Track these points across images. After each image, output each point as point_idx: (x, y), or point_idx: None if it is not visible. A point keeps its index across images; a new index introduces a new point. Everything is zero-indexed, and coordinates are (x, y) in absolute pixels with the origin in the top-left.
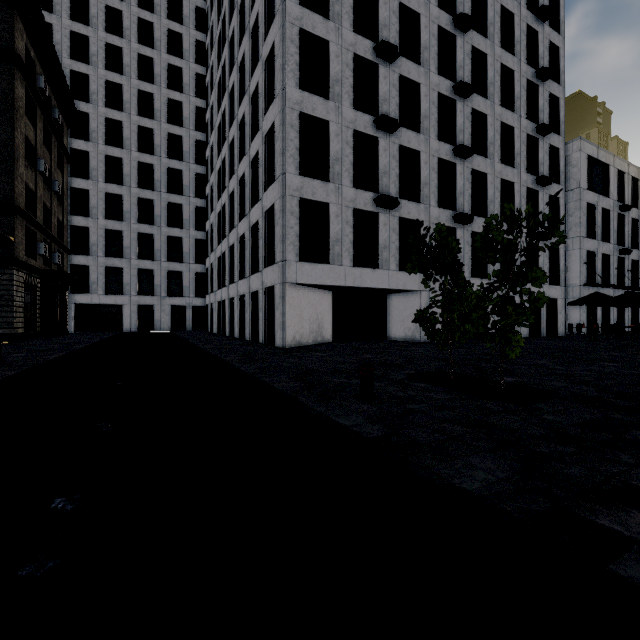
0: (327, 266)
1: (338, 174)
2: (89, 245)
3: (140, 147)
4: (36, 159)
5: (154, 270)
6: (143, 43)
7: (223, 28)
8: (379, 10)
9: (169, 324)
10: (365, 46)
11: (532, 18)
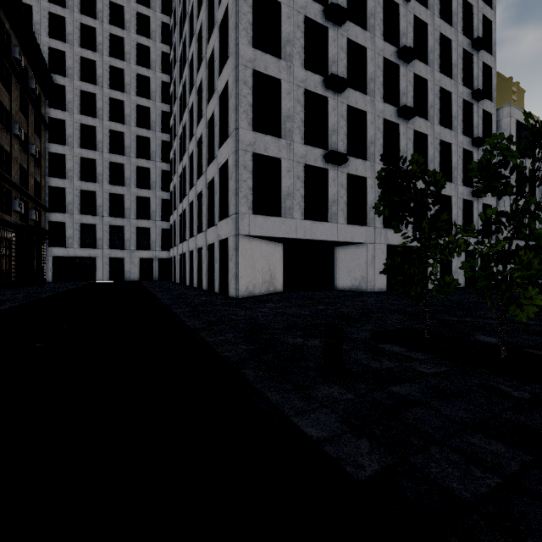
0: (279, 219)
1: (289, 131)
2: (66, 204)
3: (112, 117)
4: (11, 123)
5: (124, 226)
6: (114, 24)
7: (184, 6)
8: None
9: (138, 274)
10: (315, 9)
11: None
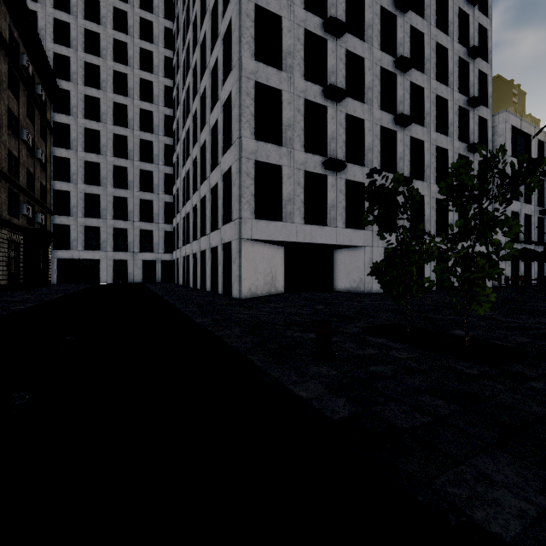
0: (280, 223)
1: (290, 139)
2: (70, 207)
3: (115, 121)
4: (19, 129)
5: (128, 229)
6: (118, 29)
7: (187, 13)
8: None
9: (141, 276)
10: (315, 22)
11: (464, 2)
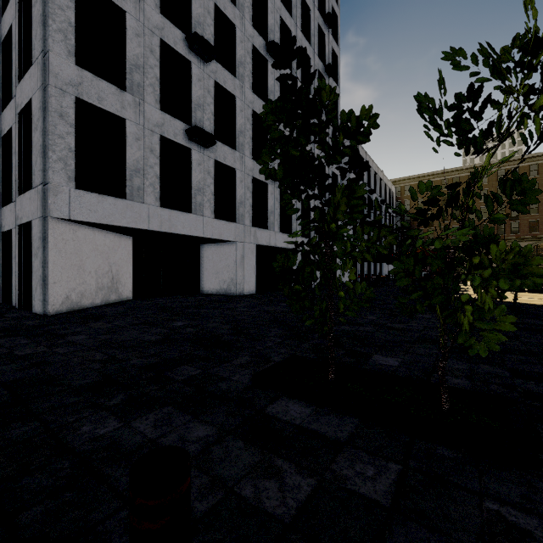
0: (122, 201)
1: (139, 85)
2: None
3: None
4: None
5: None
6: None
7: None
8: None
9: None
10: None
11: (322, 21)
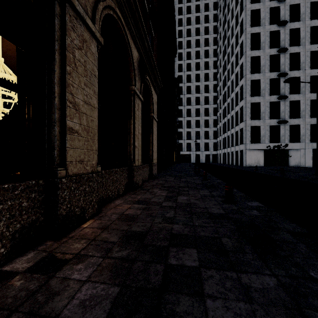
0: (259, 144)
1: (263, 116)
2: (182, 137)
3: (195, 103)
4: (176, 119)
5: (200, 143)
6: (196, 70)
7: (225, 63)
8: (280, 60)
9: (204, 160)
10: (274, 74)
11: None
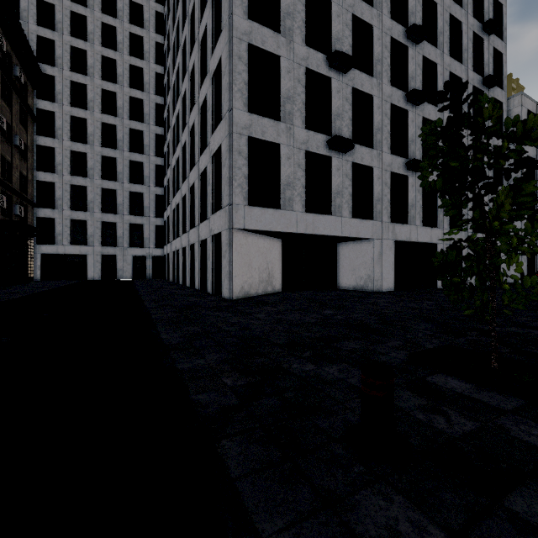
0: (278, 211)
1: (289, 113)
2: (55, 199)
3: (103, 109)
4: None
5: (116, 223)
6: (106, 13)
7: None
8: None
9: (131, 273)
10: None
11: None
